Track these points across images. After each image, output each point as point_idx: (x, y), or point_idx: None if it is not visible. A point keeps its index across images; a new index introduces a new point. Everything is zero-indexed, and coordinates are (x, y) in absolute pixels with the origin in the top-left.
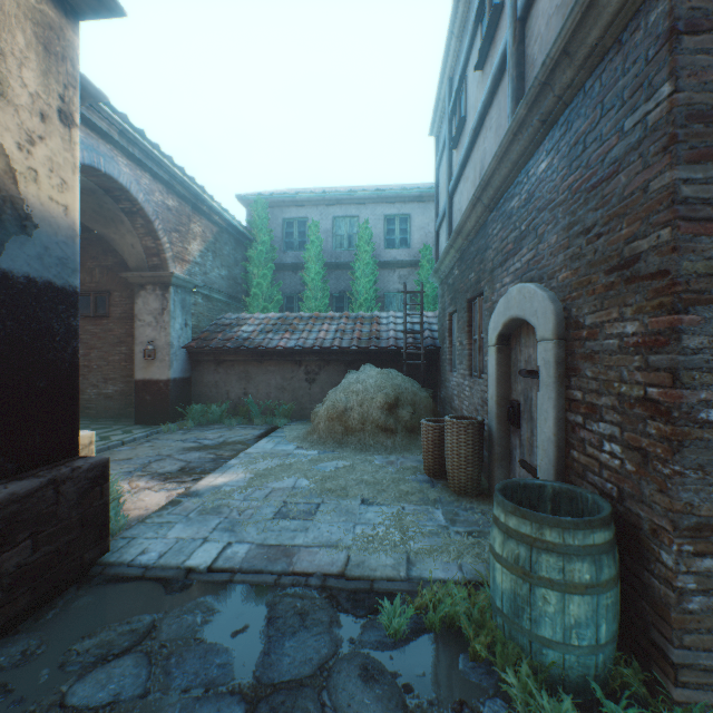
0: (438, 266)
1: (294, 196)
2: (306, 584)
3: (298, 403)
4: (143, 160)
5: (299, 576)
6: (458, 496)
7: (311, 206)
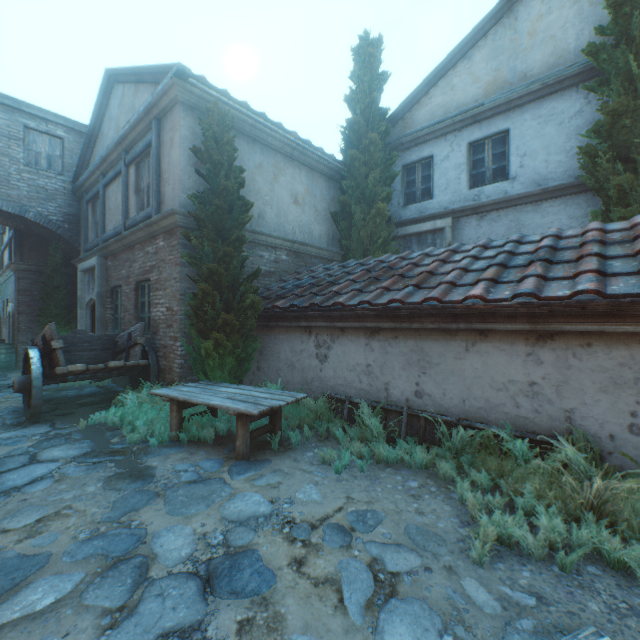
0: None
1: None
2: None
3: None
4: None
5: None
6: None
7: None
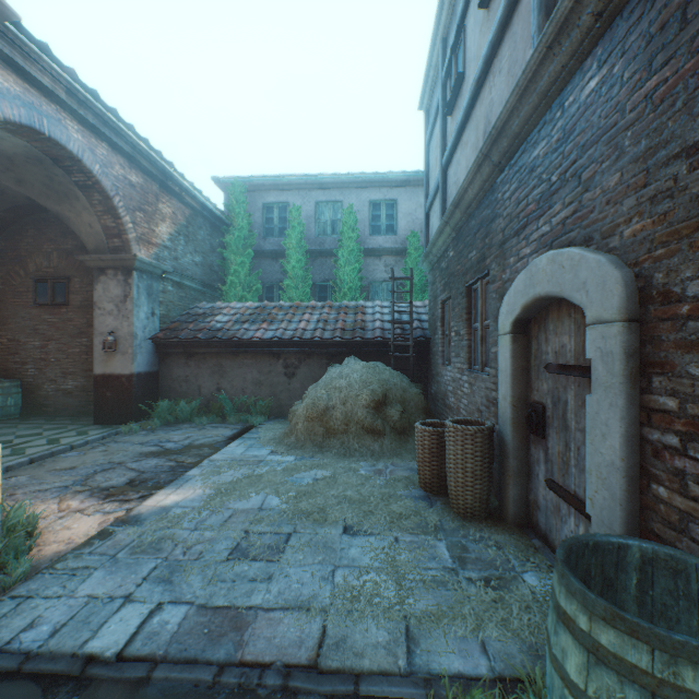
0: (429, 249)
1: (274, 179)
2: (260, 683)
3: (276, 400)
4: (98, 127)
5: (250, 668)
6: (463, 520)
7: (292, 190)
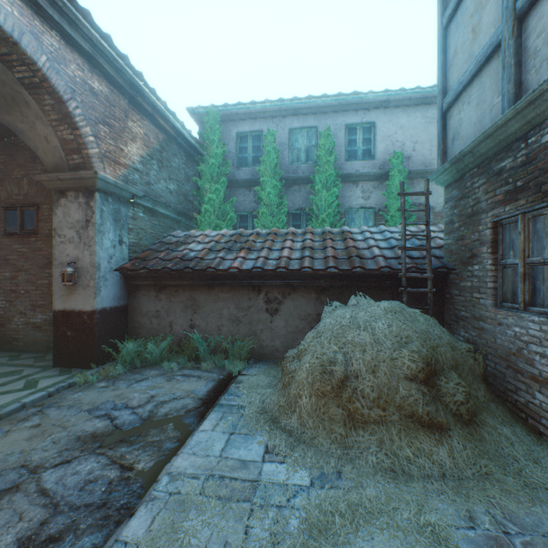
0: (471, 147)
1: (248, 107)
2: None
3: (256, 340)
4: (42, 5)
5: None
6: None
7: (266, 118)
